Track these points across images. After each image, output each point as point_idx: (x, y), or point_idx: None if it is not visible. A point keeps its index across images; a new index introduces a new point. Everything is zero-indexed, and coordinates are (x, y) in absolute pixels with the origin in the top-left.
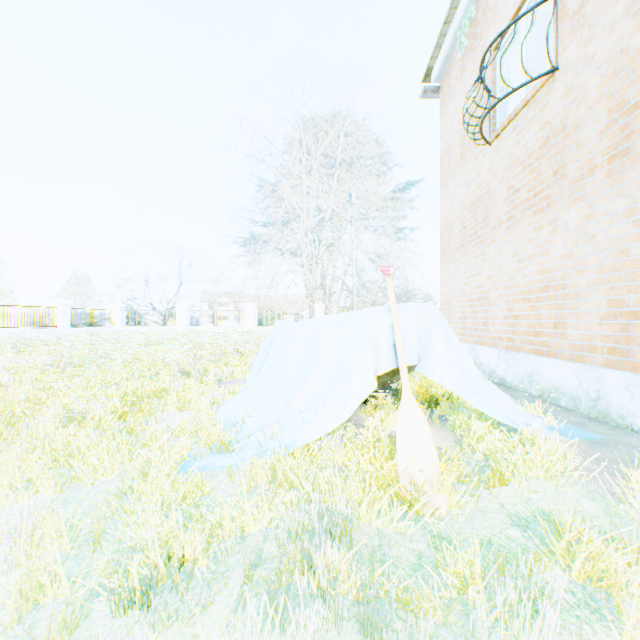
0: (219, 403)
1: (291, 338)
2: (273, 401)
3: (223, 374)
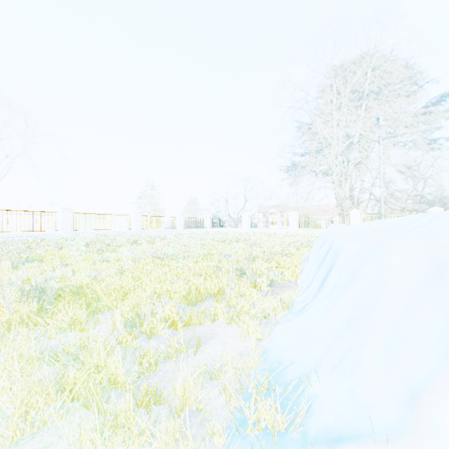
0: (270, 317)
1: (379, 252)
2: (363, 365)
3: (274, 276)
